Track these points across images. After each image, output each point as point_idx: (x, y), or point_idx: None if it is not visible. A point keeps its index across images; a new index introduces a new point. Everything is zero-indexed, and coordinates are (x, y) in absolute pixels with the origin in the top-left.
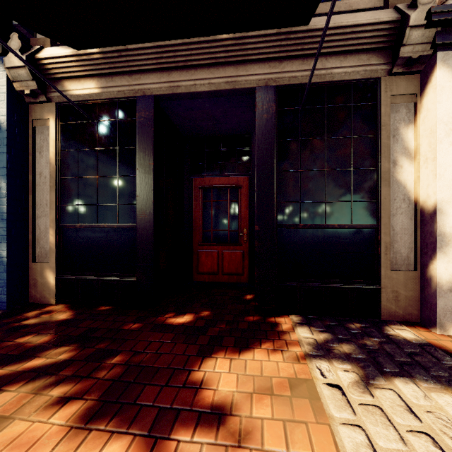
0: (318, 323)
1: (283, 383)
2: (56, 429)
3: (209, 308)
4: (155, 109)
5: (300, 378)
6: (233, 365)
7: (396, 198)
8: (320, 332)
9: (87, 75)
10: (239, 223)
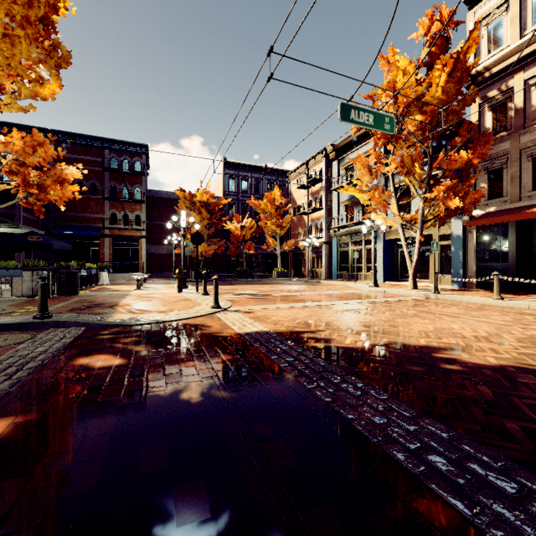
0: None
1: None
2: None
3: None
4: (516, 225)
5: None
6: None
7: None
8: None
9: None
10: None
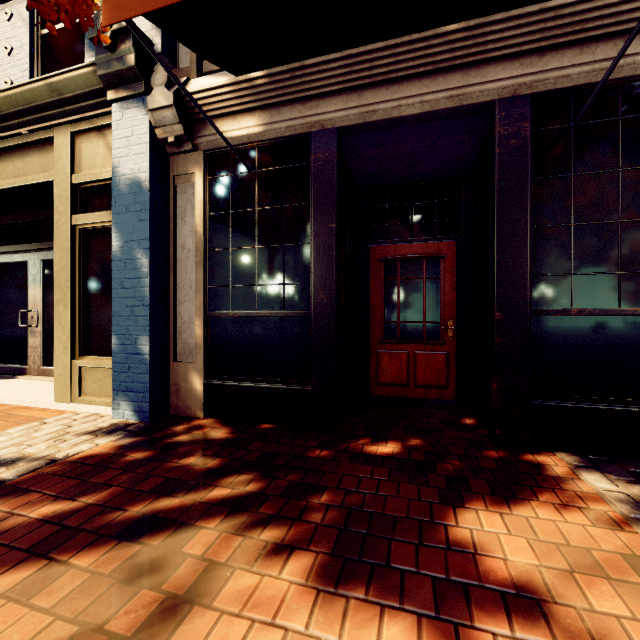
0: (614, 469)
1: (612, 560)
2: (293, 589)
3: (416, 434)
4: (337, 148)
5: (637, 556)
6: (506, 523)
7: None
8: (628, 484)
9: (246, 109)
10: (442, 311)
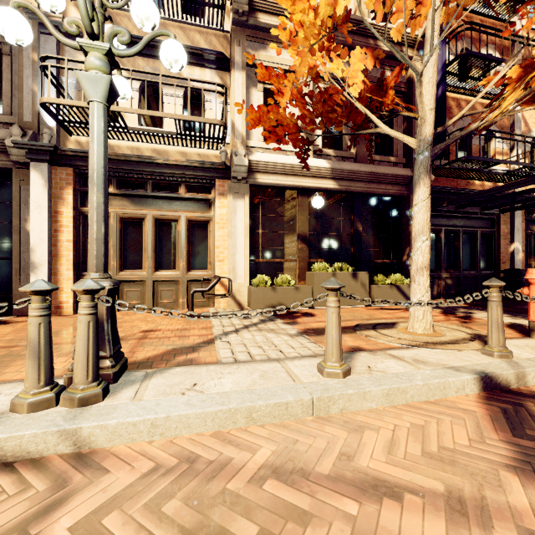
0: None
1: None
2: None
3: None
4: None
5: None
6: None
7: (27, 242)
8: None
9: None
10: None
